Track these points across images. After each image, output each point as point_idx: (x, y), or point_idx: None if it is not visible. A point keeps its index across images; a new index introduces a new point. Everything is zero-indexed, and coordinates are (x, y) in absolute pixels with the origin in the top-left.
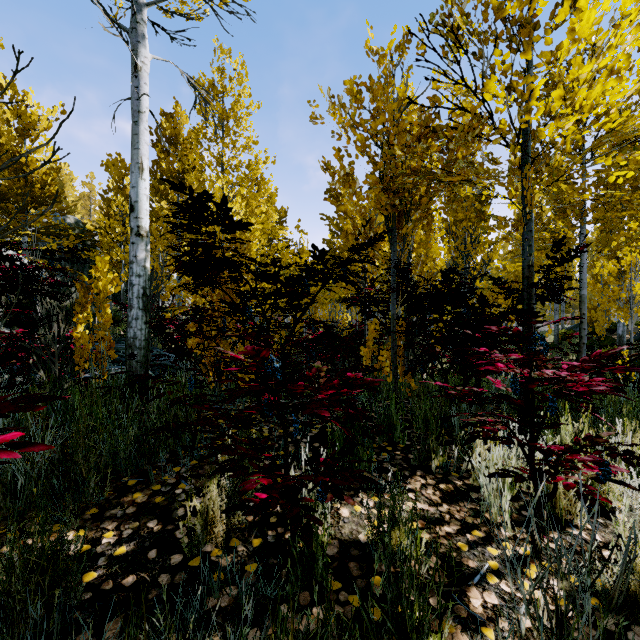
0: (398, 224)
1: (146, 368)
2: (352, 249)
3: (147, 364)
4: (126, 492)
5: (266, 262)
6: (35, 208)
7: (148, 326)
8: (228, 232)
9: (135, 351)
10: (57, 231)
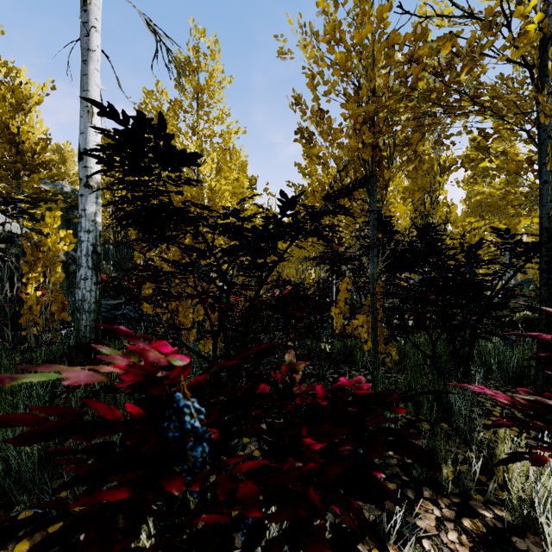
0: (378, 171)
1: (97, 333)
2: (327, 198)
3: (98, 329)
4: (8, 539)
5: (225, 212)
6: (27, 175)
7: (99, 287)
8: (171, 169)
9: (83, 315)
10: (48, 196)
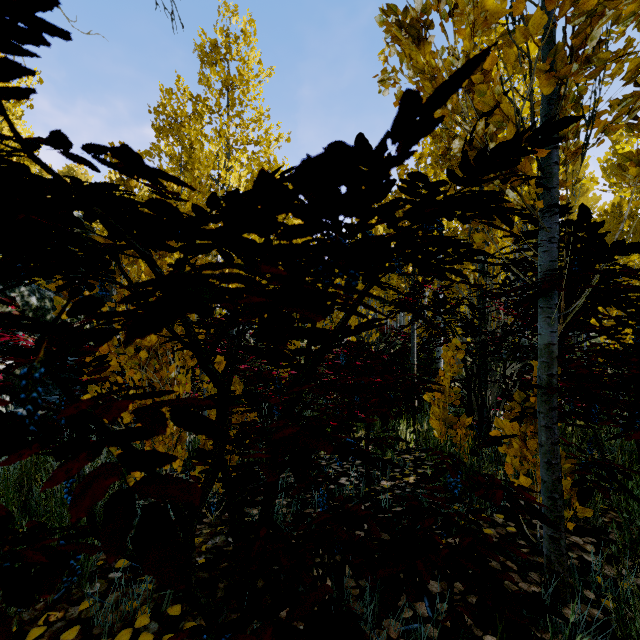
0: None
1: None
2: (463, 170)
3: None
4: None
5: (214, 198)
6: None
7: None
8: None
9: None
10: None
